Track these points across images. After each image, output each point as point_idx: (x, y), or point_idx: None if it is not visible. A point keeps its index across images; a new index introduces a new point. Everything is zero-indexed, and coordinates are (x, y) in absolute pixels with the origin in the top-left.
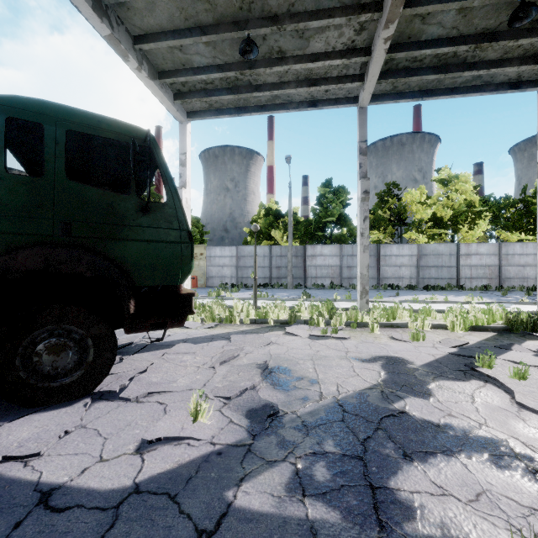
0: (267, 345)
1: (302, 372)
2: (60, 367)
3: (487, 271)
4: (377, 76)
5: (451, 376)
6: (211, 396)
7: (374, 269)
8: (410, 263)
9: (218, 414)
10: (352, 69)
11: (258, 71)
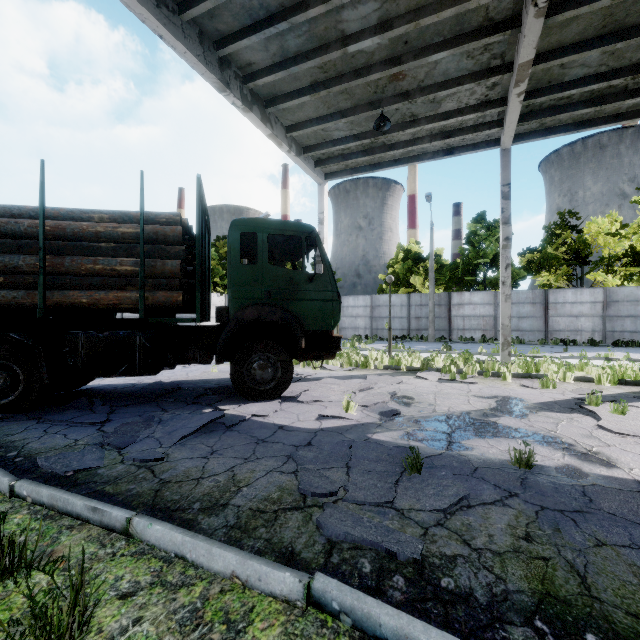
0: (398, 383)
1: (423, 400)
2: (264, 378)
3: None
4: (516, 122)
5: (557, 410)
6: (354, 405)
7: (540, 320)
8: (592, 312)
9: (360, 412)
10: (489, 117)
11: (391, 135)
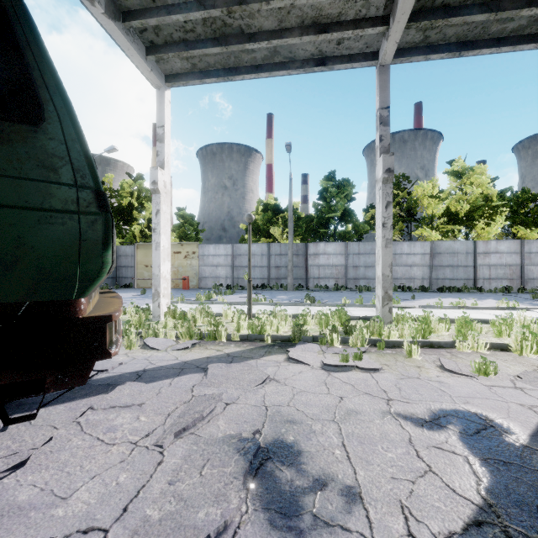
0: (261, 383)
1: (323, 461)
2: None
3: (508, 272)
4: (409, 14)
5: None
6: None
7: None
8: (423, 262)
9: None
10: (374, 8)
11: (251, 7)
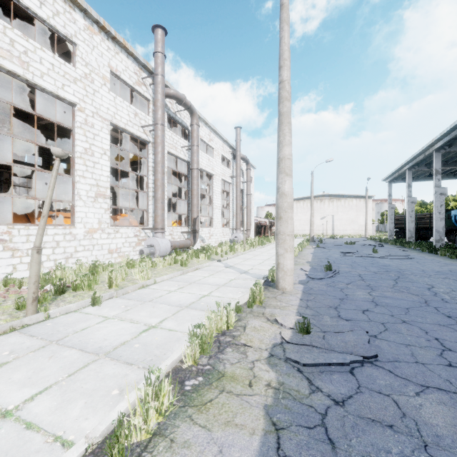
0: None
1: None
2: (453, 239)
3: None
4: None
5: None
6: None
7: None
8: None
9: None
10: None
11: None
